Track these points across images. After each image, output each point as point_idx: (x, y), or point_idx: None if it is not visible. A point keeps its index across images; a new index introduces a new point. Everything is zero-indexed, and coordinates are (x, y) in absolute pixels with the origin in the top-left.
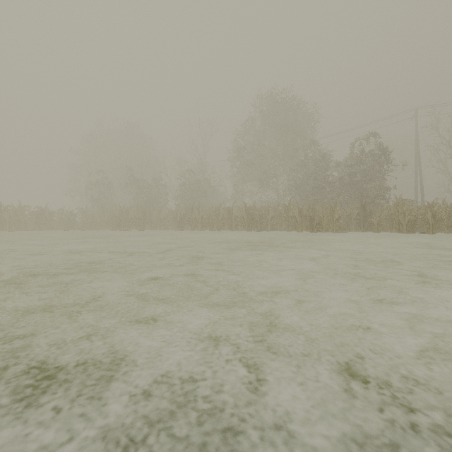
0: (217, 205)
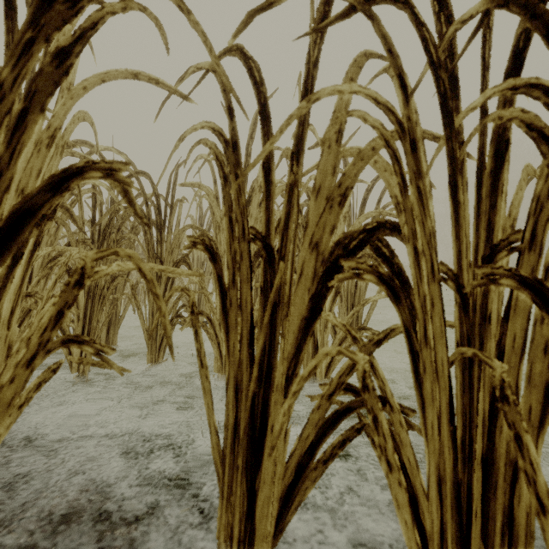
0: None
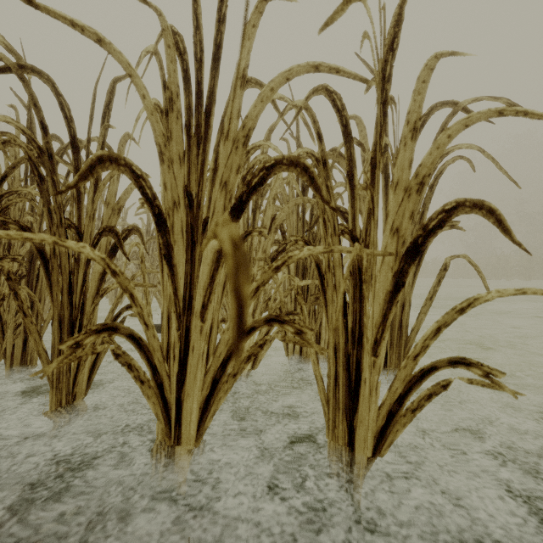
0: None
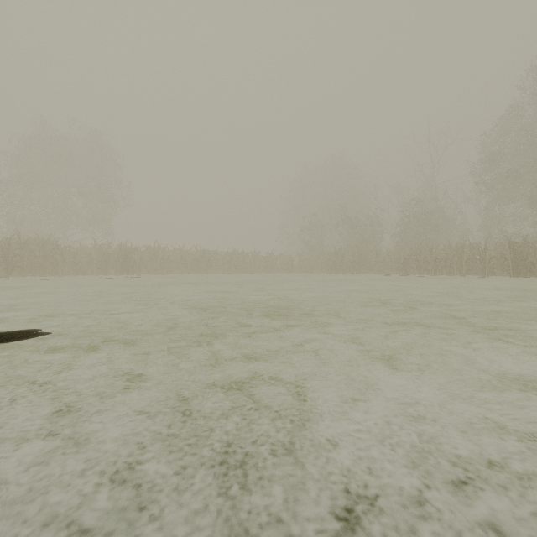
0: (452, 240)
